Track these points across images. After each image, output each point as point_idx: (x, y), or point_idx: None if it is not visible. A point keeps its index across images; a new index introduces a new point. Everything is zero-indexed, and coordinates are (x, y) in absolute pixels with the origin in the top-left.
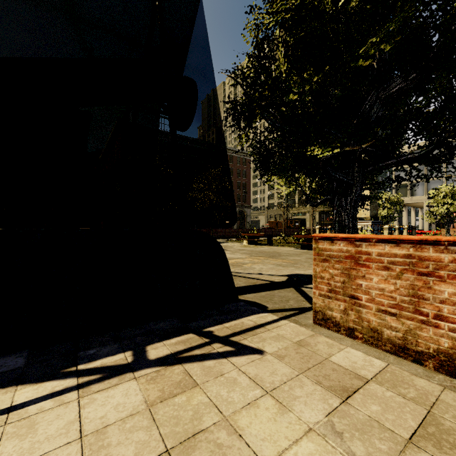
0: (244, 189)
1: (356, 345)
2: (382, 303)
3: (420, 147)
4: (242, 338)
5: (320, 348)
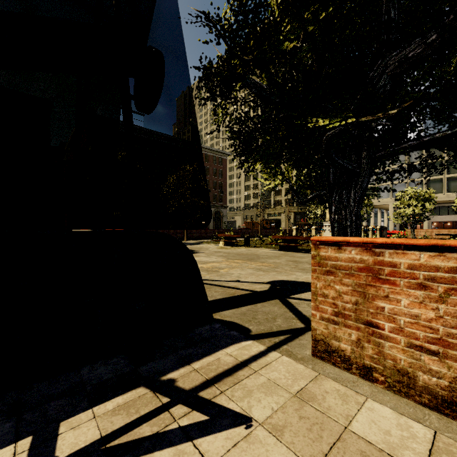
0: (220, 189)
1: (378, 395)
2: (416, 335)
3: (452, 122)
4: (218, 390)
5: (332, 405)
